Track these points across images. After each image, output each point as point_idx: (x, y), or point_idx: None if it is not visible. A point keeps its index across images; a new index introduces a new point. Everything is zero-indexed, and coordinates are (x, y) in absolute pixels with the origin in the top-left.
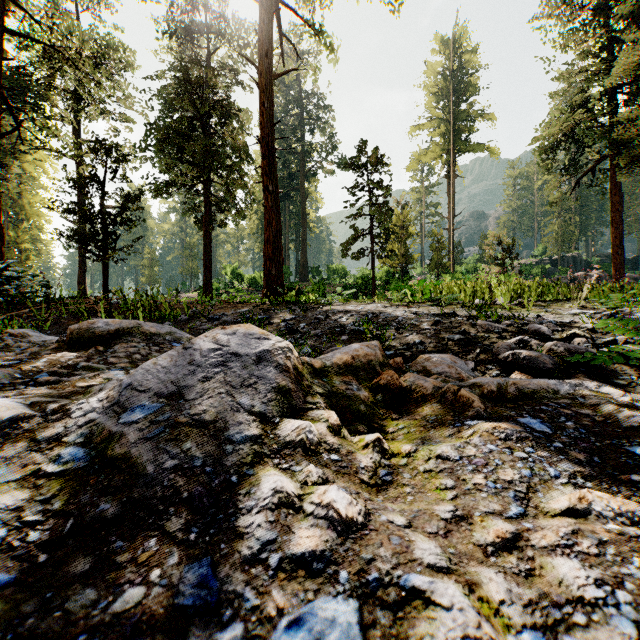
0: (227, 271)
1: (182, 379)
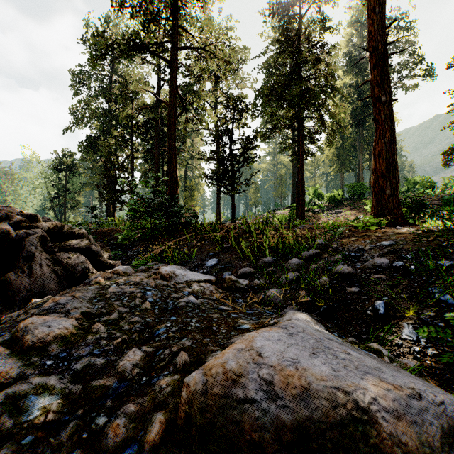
0: (309, 192)
1: None
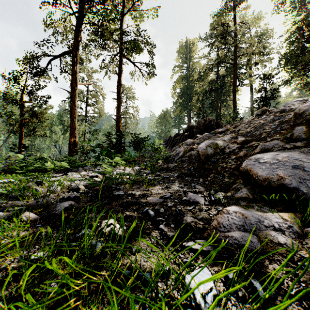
0: None
1: (290, 103)
